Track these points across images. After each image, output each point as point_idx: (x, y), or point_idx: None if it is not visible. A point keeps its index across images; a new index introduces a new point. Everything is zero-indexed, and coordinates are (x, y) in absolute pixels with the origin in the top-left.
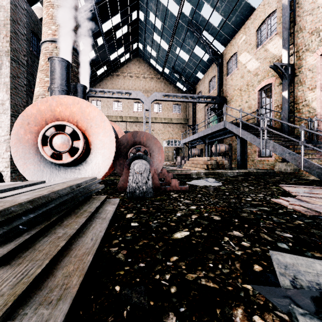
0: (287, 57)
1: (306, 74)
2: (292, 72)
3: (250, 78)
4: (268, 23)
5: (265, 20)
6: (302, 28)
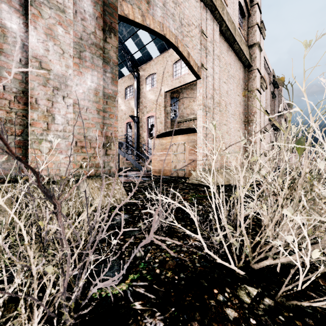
0: (136, 113)
1: (143, 124)
2: (138, 120)
3: (122, 114)
4: (130, 89)
5: (129, 86)
6: (142, 102)
